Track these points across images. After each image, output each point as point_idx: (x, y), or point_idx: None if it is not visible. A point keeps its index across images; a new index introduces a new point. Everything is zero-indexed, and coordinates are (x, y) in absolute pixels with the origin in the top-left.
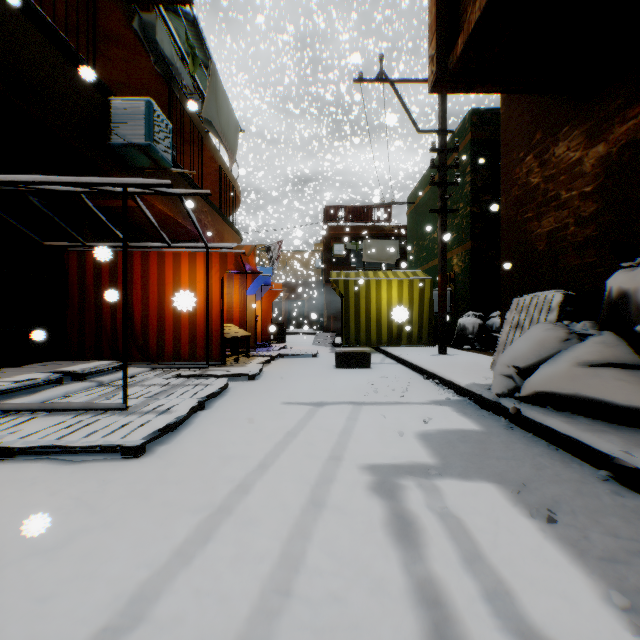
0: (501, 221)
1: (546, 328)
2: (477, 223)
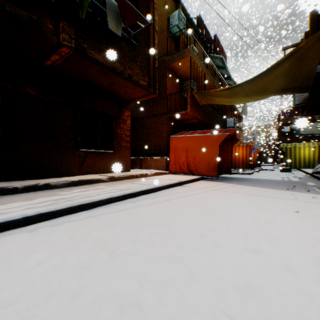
0: None
1: None
2: None
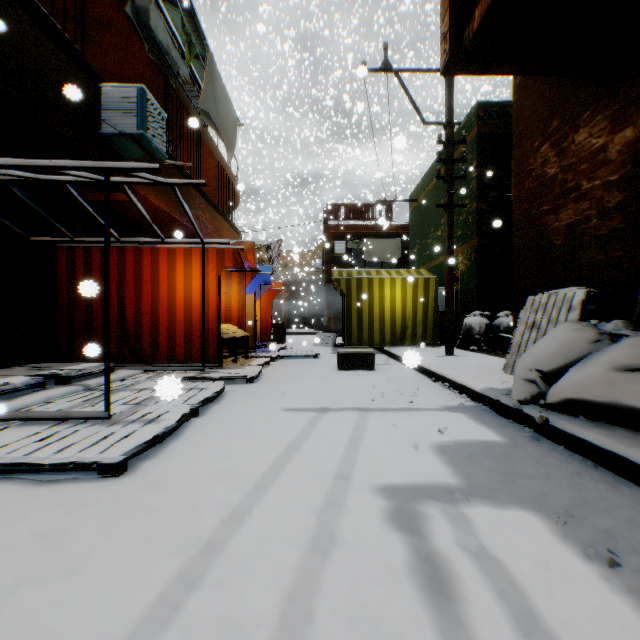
0: (513, 215)
1: (572, 328)
2: (483, 220)
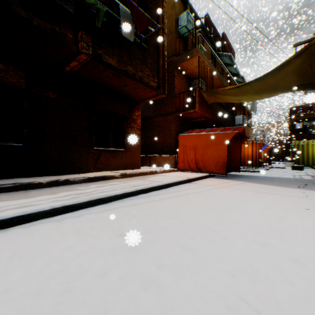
0: None
1: None
2: None
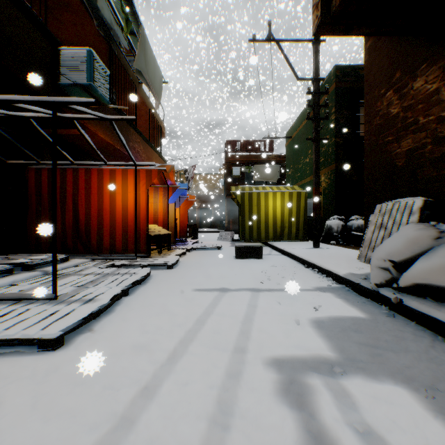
0: (364, 145)
1: (417, 228)
2: (340, 150)
